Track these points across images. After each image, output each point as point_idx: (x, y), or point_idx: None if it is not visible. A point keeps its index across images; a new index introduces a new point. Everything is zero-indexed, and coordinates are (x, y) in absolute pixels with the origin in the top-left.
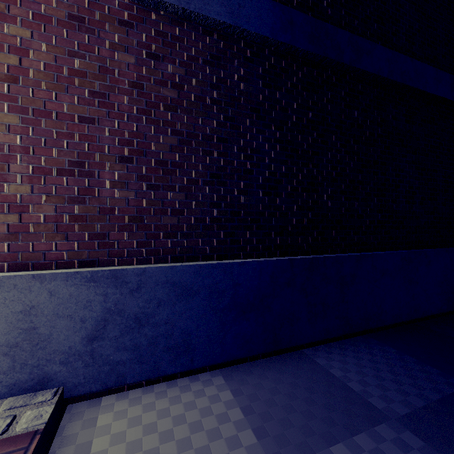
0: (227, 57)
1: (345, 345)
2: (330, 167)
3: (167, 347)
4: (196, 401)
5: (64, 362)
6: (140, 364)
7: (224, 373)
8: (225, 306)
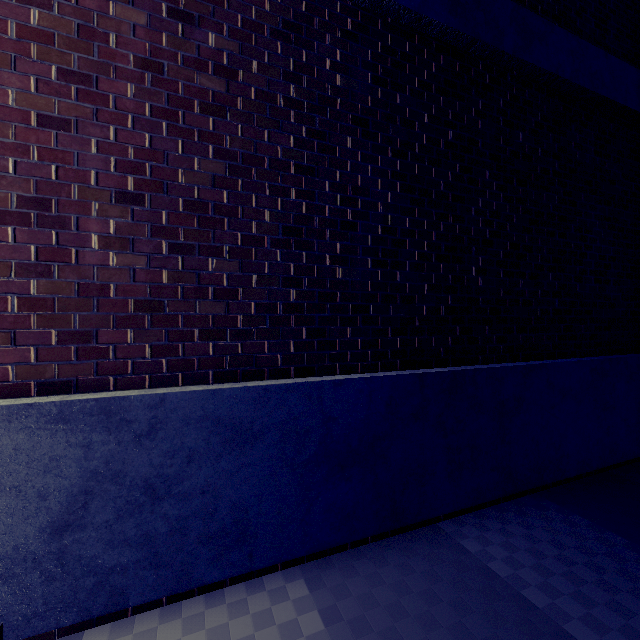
0: (313, 27)
1: (506, 513)
2: (482, 222)
3: (204, 536)
4: (257, 638)
5: (3, 575)
6: (154, 569)
7: (308, 573)
8: (309, 458)
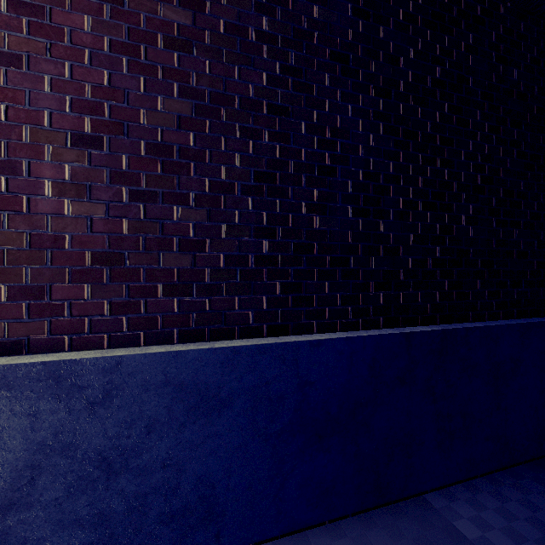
0: None
1: (501, 486)
2: (473, 167)
3: (166, 515)
4: None
5: None
6: None
7: None
8: (283, 427)
